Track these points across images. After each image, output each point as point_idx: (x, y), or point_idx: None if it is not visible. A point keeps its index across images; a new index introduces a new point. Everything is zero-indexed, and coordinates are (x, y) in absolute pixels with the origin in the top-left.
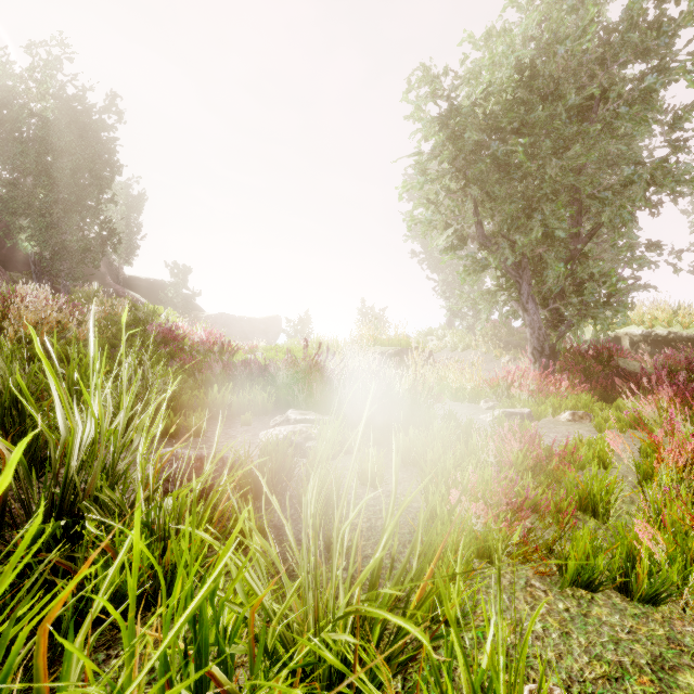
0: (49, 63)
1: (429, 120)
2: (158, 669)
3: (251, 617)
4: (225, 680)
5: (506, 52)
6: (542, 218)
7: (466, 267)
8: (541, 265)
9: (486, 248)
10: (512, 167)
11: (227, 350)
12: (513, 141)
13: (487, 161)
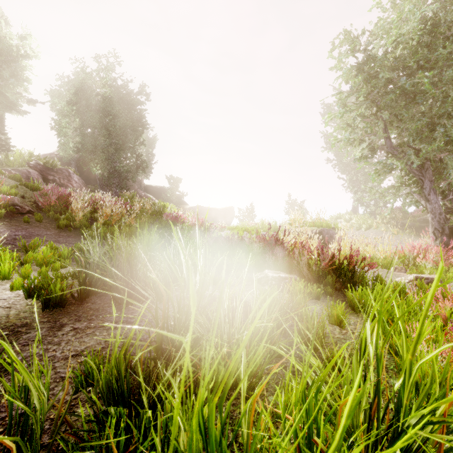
0: (107, 66)
1: (349, 68)
2: (293, 433)
3: (339, 409)
4: (322, 446)
5: (412, 10)
6: (444, 130)
7: (377, 170)
8: (441, 165)
9: (393, 156)
10: (418, 94)
11: (209, 229)
12: (419, 75)
13: (397, 92)
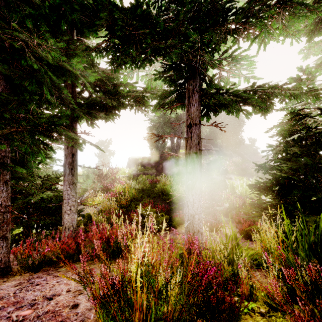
0: None
1: None
2: None
3: None
4: None
5: None
6: None
7: None
8: None
9: None
10: None
11: None
12: None
13: None
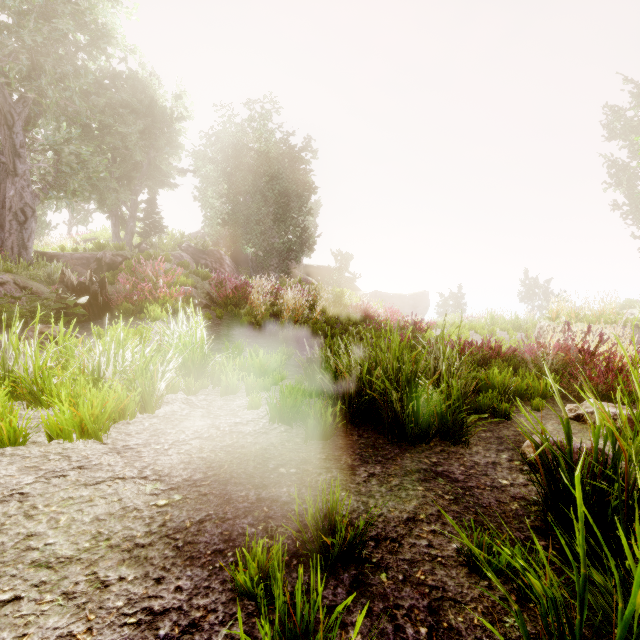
0: (262, 115)
1: None
2: None
3: None
4: None
5: None
6: None
7: None
8: None
9: None
10: None
11: (418, 327)
12: None
13: None
